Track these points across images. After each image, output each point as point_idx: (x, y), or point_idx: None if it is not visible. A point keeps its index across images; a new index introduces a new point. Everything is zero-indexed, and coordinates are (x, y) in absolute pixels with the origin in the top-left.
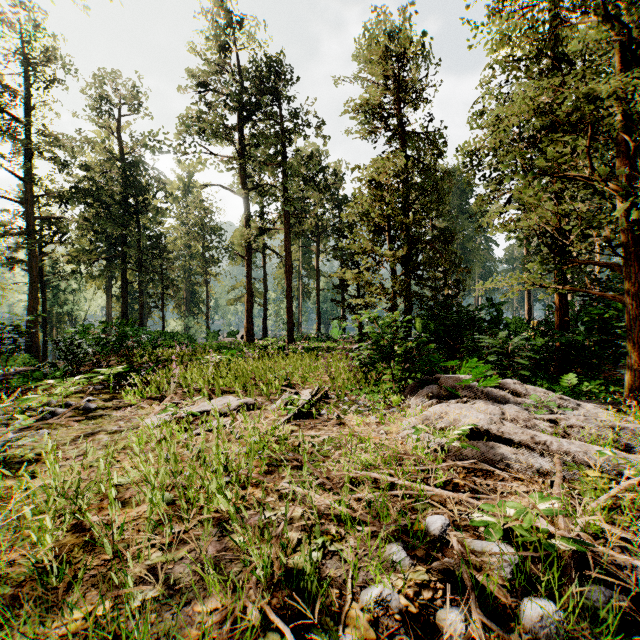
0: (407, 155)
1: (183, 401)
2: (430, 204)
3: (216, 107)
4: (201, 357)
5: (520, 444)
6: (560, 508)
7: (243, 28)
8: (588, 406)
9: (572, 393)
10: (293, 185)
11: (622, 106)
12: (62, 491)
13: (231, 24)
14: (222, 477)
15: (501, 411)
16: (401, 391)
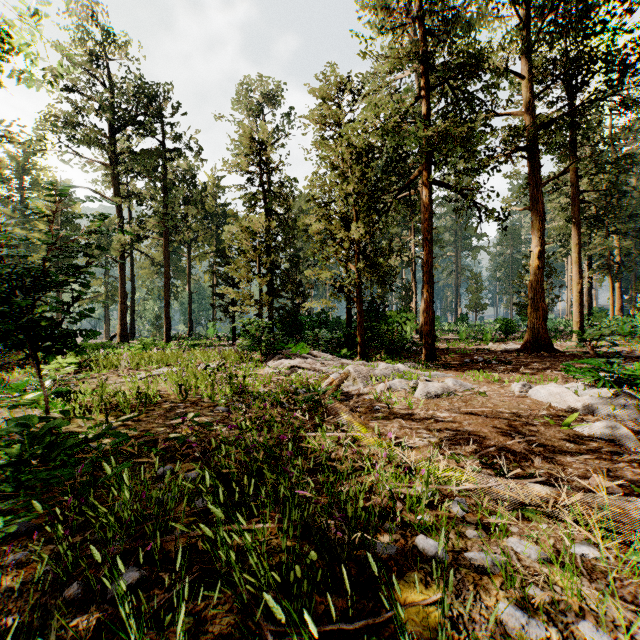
0: (269, 207)
1: (138, 371)
2: (285, 242)
3: (87, 112)
4: (117, 351)
5: (307, 369)
6: (308, 377)
7: (118, 45)
8: (343, 360)
9: (343, 357)
10: (172, 203)
11: (358, 231)
12: (141, 388)
13: (106, 39)
14: (202, 380)
15: (305, 361)
16: (265, 360)
